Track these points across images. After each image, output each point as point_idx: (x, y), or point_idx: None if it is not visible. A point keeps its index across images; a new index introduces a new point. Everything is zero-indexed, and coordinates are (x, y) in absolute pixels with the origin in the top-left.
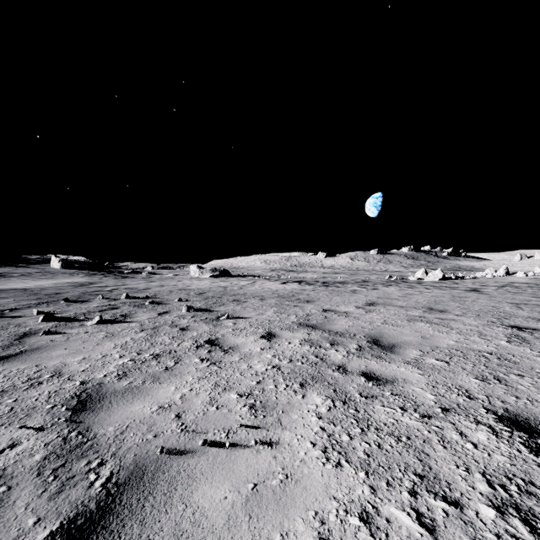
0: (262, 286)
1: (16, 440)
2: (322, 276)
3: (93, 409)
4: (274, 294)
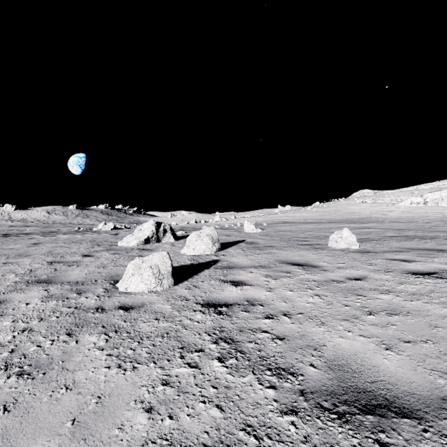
0: None
1: None
2: (8, 229)
3: None
4: None
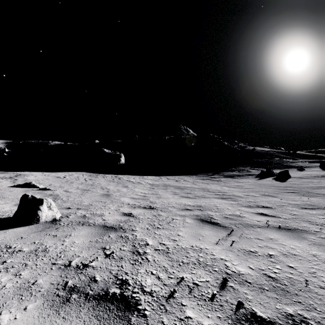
0: None
1: (262, 221)
2: None
3: (279, 229)
4: None
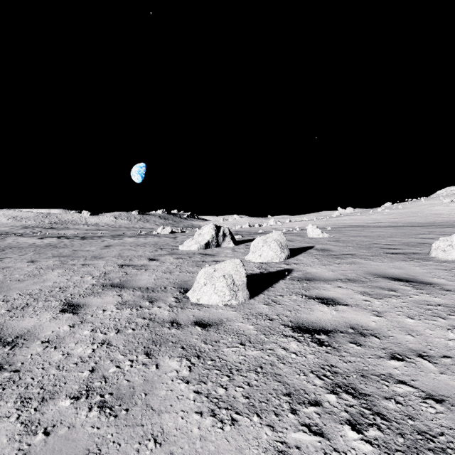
0: (17, 241)
1: None
2: (85, 232)
3: None
4: (32, 245)
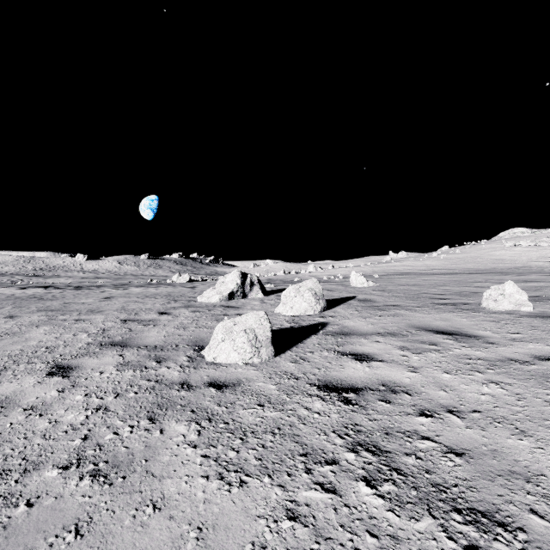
0: None
1: None
2: (80, 281)
3: None
4: (10, 297)
